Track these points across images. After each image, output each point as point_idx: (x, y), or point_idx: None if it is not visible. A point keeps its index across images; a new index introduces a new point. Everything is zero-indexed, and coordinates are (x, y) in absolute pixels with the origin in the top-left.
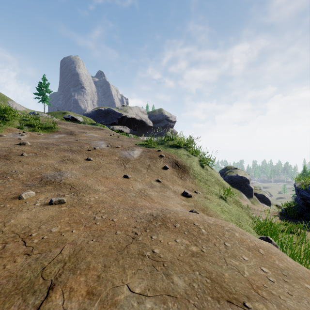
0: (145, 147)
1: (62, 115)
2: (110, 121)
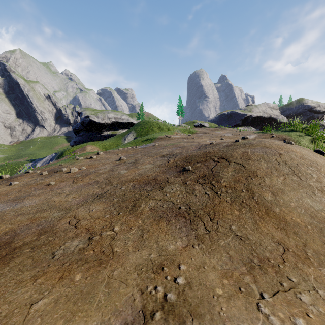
0: (261, 133)
1: (192, 124)
2: (233, 123)
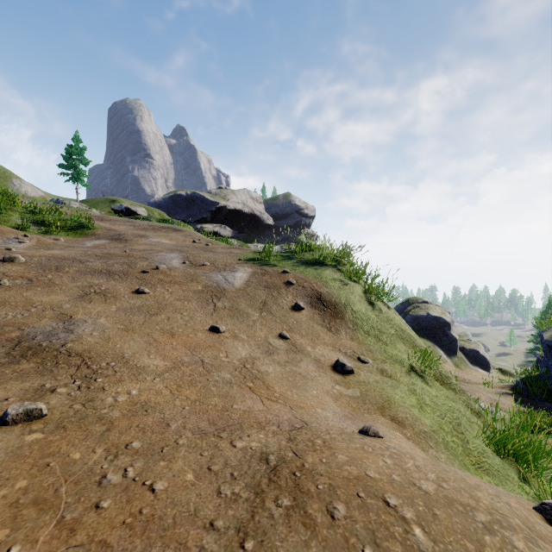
0: (258, 265)
1: (110, 204)
2: (196, 215)
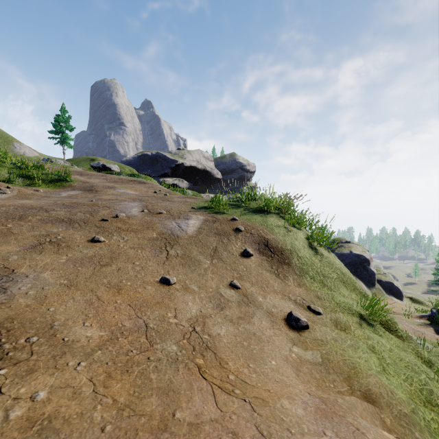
0: (209, 213)
1: (90, 162)
2: (159, 171)
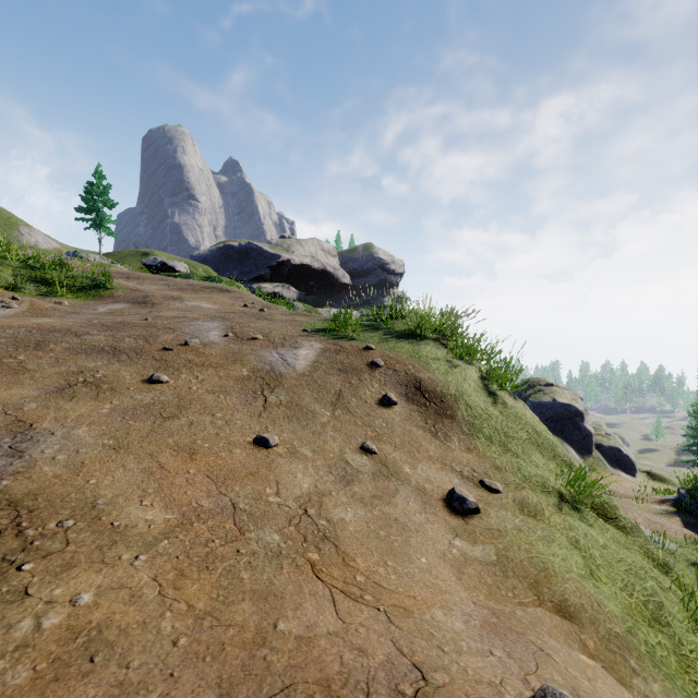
0: (330, 338)
1: (141, 258)
2: (251, 272)
